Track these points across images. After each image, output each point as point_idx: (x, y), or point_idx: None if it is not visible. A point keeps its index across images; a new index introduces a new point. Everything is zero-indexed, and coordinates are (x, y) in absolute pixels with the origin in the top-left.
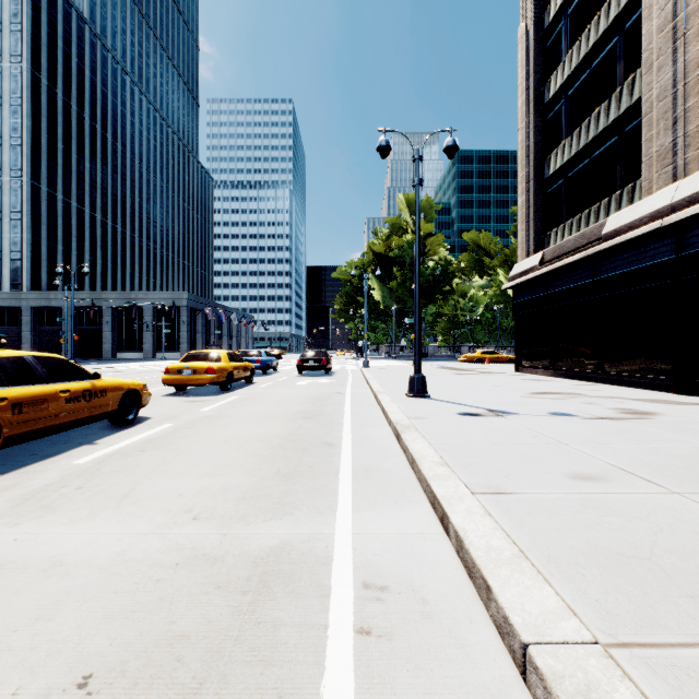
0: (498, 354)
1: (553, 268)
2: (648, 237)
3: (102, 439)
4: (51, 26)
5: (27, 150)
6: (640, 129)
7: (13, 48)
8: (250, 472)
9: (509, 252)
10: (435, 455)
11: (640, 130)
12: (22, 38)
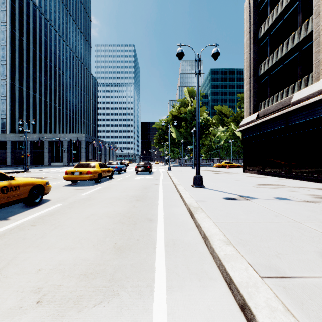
0: (232, 163)
1: (264, 120)
2: (317, 102)
3: (14, 216)
4: (20, 8)
5: (9, 66)
6: (311, 48)
7: (2, 18)
8: (96, 245)
9: (236, 115)
10: (220, 234)
11: (311, 48)
12: (6, 14)
